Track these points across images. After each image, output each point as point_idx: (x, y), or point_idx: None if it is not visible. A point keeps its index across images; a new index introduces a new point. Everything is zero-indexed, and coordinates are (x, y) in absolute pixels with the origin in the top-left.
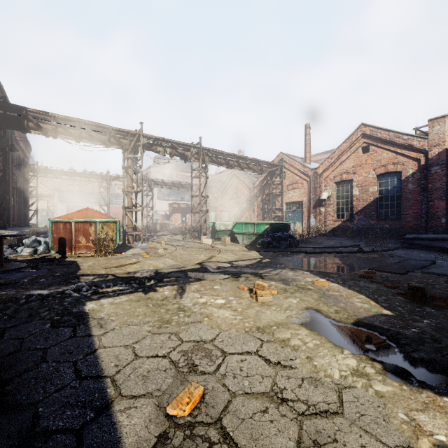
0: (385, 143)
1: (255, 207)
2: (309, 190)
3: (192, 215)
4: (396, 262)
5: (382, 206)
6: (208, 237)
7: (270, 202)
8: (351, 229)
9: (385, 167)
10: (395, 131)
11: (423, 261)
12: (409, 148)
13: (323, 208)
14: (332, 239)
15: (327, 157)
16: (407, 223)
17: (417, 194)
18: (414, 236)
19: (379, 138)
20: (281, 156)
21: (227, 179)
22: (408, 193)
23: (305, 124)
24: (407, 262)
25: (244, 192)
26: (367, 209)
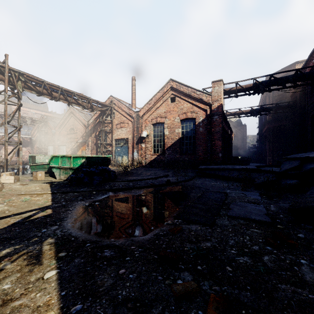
0: (185, 96)
1: (89, 142)
2: (133, 129)
3: (30, 148)
4: (199, 198)
5: (184, 143)
6: (28, 172)
7: (101, 138)
8: (163, 162)
9: (185, 114)
10: (192, 88)
11: (219, 193)
12: (201, 101)
13: (143, 145)
14: (150, 170)
15: (147, 103)
16: (199, 157)
17: (205, 136)
18: (205, 167)
19: (182, 91)
20: (111, 99)
21: (64, 116)
22: (200, 134)
23: (132, 77)
24: (207, 197)
25: (80, 128)
26: (174, 146)
